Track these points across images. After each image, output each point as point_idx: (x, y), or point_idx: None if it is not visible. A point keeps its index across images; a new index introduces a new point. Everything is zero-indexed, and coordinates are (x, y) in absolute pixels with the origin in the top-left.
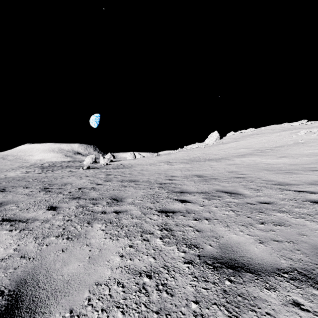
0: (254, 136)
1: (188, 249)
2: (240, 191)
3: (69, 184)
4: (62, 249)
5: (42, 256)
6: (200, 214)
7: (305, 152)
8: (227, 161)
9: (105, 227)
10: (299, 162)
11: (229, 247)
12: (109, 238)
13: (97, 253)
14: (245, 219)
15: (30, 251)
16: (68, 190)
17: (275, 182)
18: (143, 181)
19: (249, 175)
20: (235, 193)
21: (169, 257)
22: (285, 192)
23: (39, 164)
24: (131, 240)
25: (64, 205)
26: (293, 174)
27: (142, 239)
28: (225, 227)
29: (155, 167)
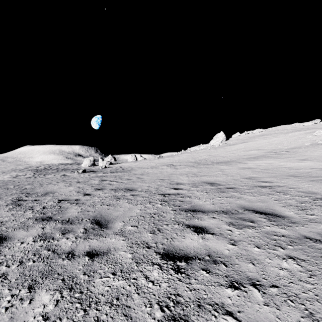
0: (264, 137)
1: None
2: (277, 209)
3: (52, 193)
4: None
5: None
6: (236, 267)
7: None
8: (239, 164)
9: (55, 304)
10: None
11: None
12: None
13: None
14: None
15: None
16: (45, 203)
17: (320, 195)
18: (142, 190)
19: (276, 183)
20: (272, 214)
21: None
22: None
23: (34, 167)
24: None
25: (20, 234)
26: None
27: None
28: (308, 320)
29: (157, 171)
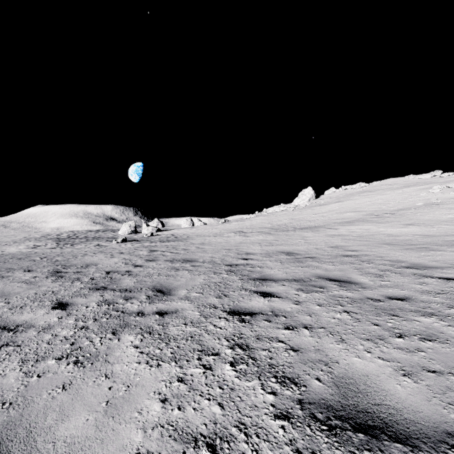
0: (365, 195)
1: (279, 386)
2: (353, 277)
3: (94, 265)
4: (63, 385)
5: (27, 399)
6: (295, 318)
7: (443, 217)
8: (328, 230)
9: (140, 341)
10: (436, 233)
11: (352, 383)
12: (145, 363)
13: (121, 394)
14: (370, 328)
15: (7, 387)
16: (91, 274)
17: (406, 264)
18: (204, 260)
19: (364, 252)
20: (346, 281)
21: (248, 404)
22: (426, 280)
23: (54, 235)
24: (182, 368)
25: (80, 300)
26: (430, 250)
27: (201, 365)
28: (339, 342)
29: (221, 240)
